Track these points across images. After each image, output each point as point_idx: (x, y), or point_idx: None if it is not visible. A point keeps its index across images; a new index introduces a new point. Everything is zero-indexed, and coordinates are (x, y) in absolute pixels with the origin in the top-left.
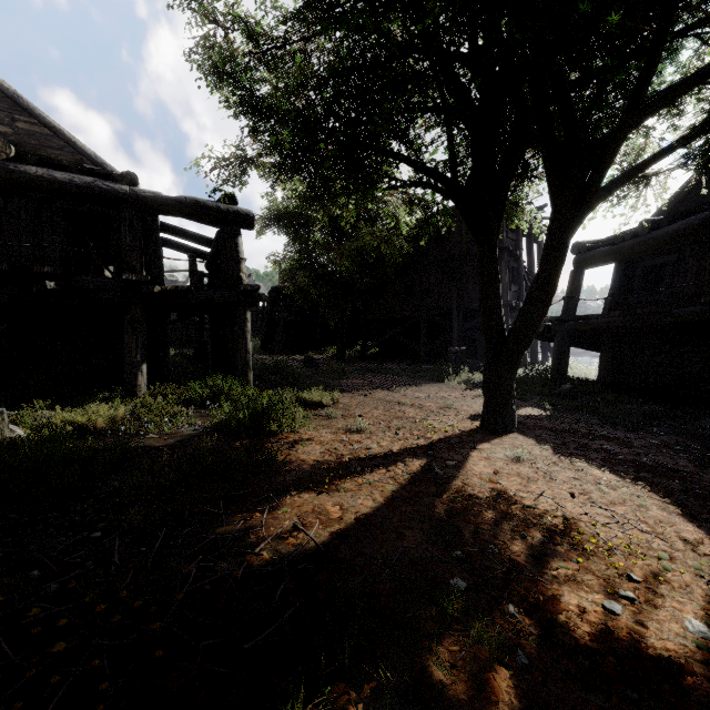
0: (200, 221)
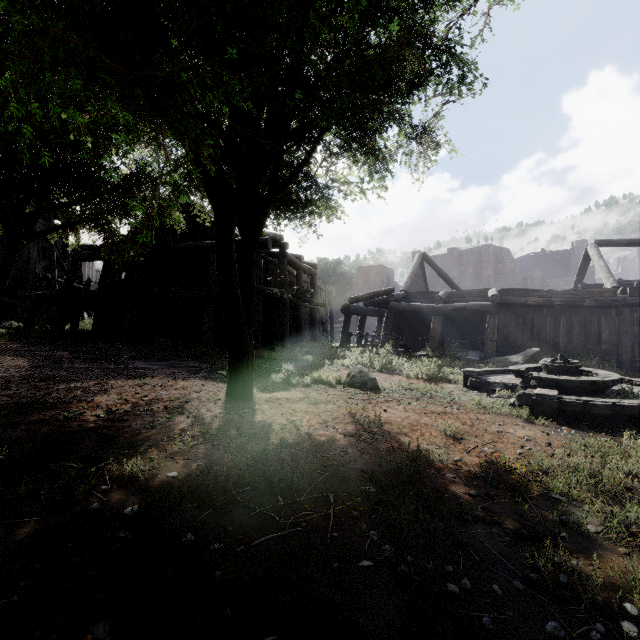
0: None
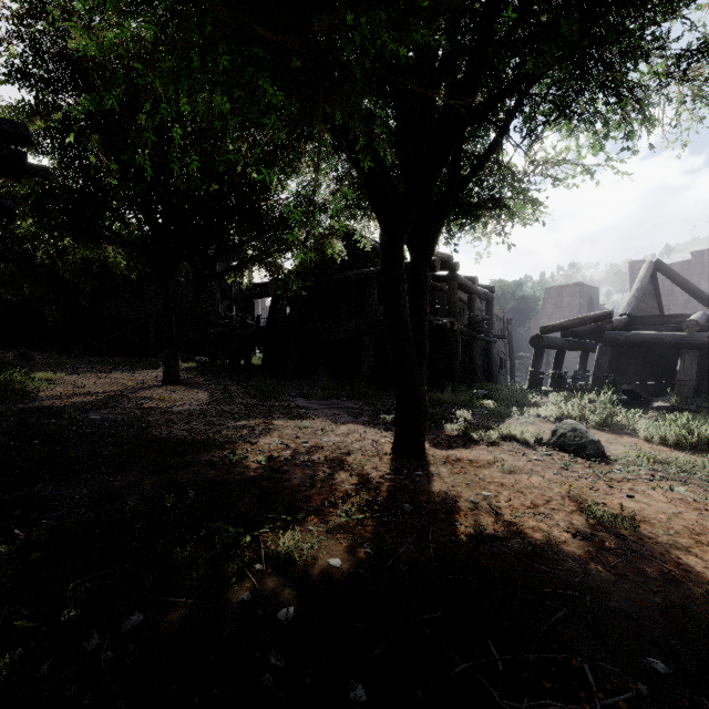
0: None
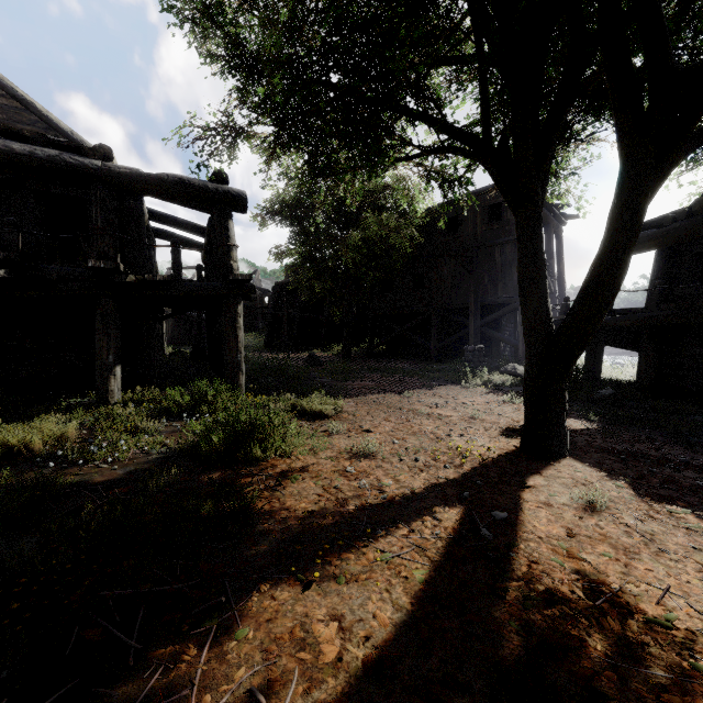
0: (190, 206)
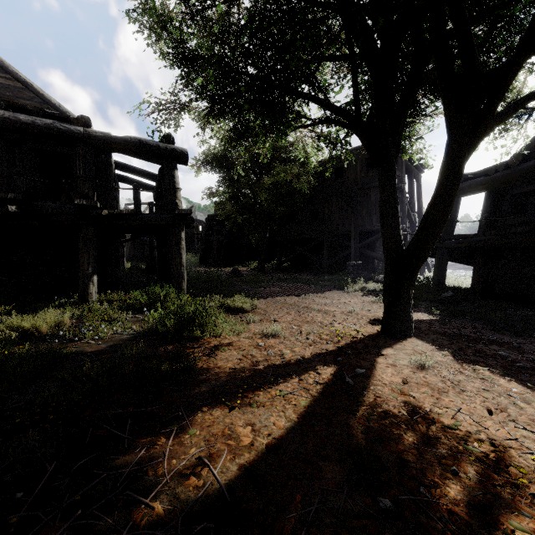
0: (145, 159)
